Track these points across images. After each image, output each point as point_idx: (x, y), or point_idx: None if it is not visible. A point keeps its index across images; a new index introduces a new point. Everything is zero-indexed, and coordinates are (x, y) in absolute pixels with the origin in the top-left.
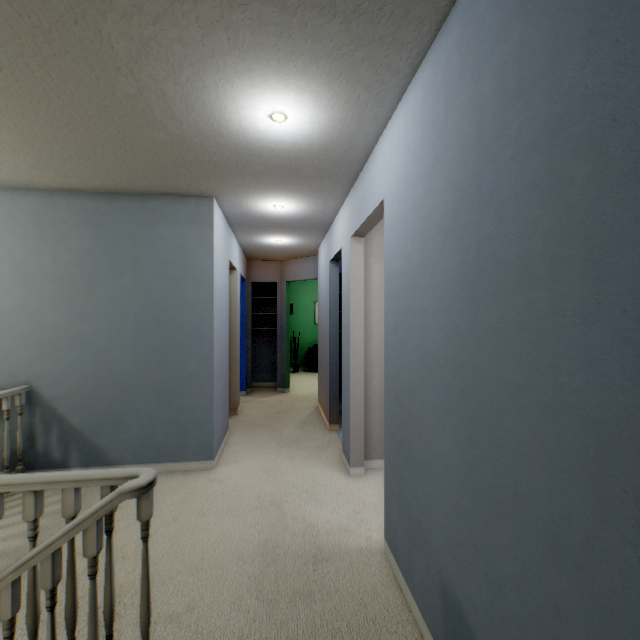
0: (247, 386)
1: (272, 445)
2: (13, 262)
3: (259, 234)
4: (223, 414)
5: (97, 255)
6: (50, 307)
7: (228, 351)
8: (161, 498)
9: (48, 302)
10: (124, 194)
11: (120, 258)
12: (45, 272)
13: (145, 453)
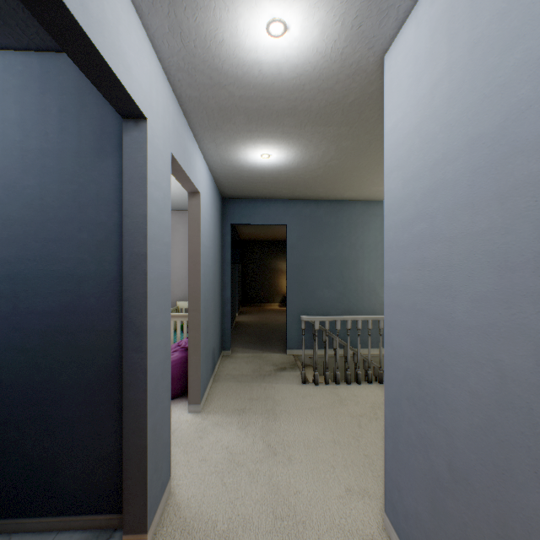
0: None
1: None
2: None
3: None
4: None
5: None
6: None
7: None
8: None
9: None
10: None
11: None
12: None
13: None
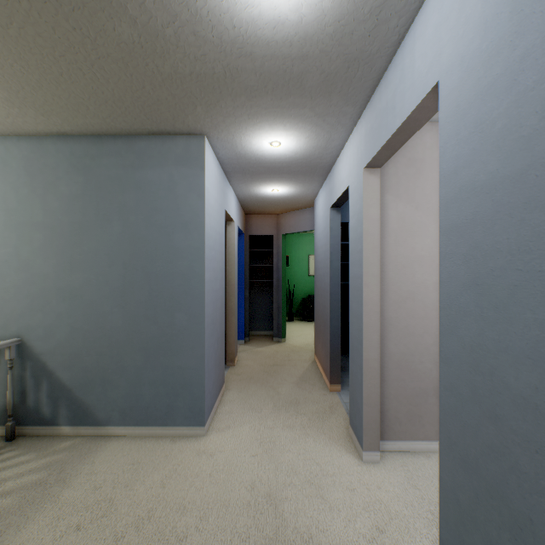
0: (245, 335)
1: (268, 407)
2: (6, 211)
3: (255, 183)
4: (217, 371)
5: (85, 202)
6: (40, 257)
7: (223, 303)
8: (141, 476)
9: (38, 252)
10: (111, 136)
11: (107, 204)
12: (35, 221)
13: (132, 414)
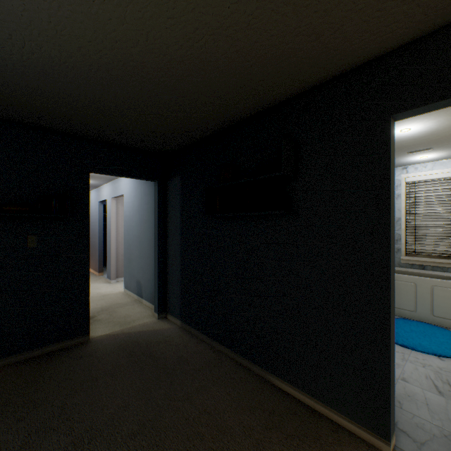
0: None
1: None
2: None
3: None
4: None
5: None
6: None
7: None
8: None
9: None
10: None
11: None
12: None
13: None
